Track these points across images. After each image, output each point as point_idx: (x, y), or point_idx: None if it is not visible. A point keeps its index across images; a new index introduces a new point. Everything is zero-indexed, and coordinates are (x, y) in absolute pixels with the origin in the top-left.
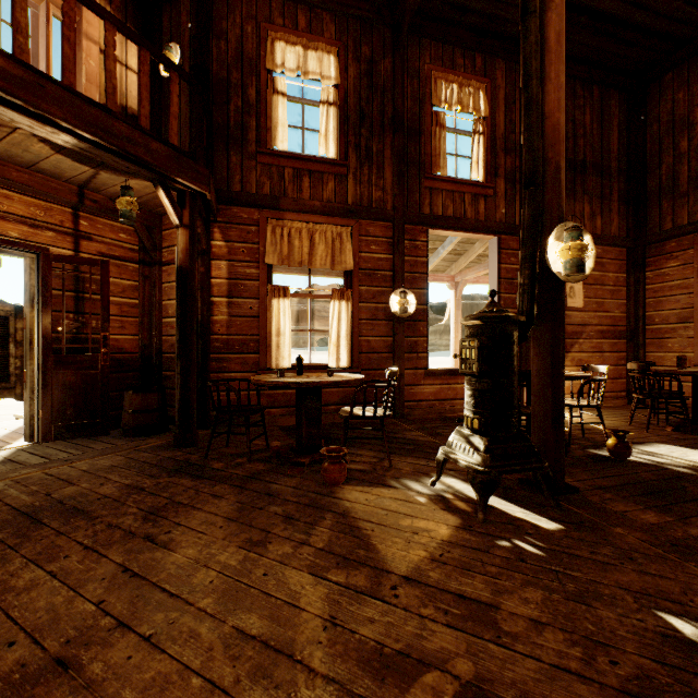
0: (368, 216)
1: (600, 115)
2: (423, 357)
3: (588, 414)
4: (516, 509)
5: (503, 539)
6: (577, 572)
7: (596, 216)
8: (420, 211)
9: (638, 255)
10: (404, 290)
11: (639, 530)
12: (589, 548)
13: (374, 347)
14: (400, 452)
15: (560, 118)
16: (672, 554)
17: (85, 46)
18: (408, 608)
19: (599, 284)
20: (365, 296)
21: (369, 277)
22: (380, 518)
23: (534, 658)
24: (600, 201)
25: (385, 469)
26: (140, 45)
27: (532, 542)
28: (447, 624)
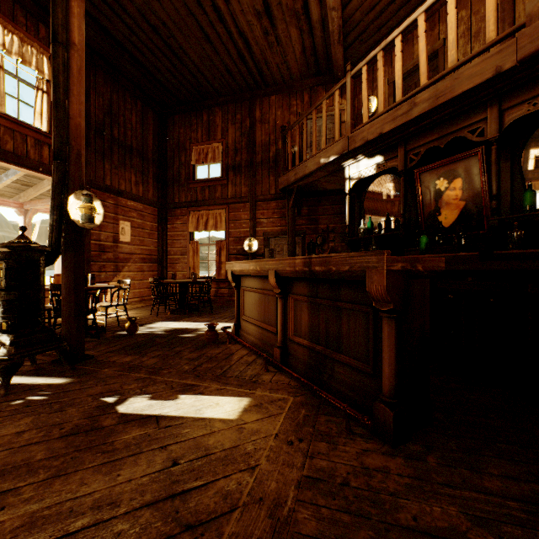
0: None
1: (142, 120)
2: None
3: (131, 312)
4: (40, 380)
5: (19, 400)
6: (66, 398)
7: (139, 184)
8: None
9: (164, 214)
10: None
11: (118, 366)
12: (82, 384)
13: None
14: None
15: (81, 122)
16: (127, 372)
17: None
18: None
19: (141, 228)
20: None
21: None
22: None
23: (9, 449)
24: (142, 175)
25: None
26: None
27: (43, 394)
28: None
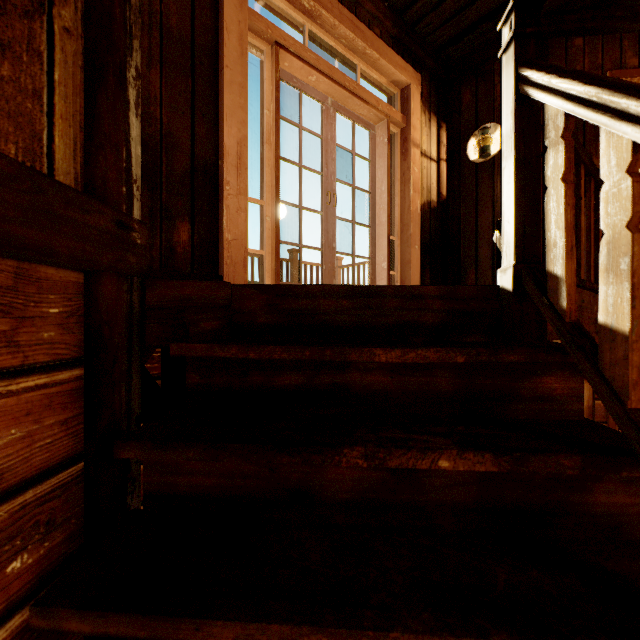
0: None
1: None
2: None
3: None
4: None
5: None
6: None
7: None
8: None
9: None
10: None
11: None
12: None
13: None
14: None
15: None
16: None
17: (411, 154)
18: None
19: None
20: None
21: None
22: None
23: None
24: None
25: None
26: (589, 175)
27: None
28: None
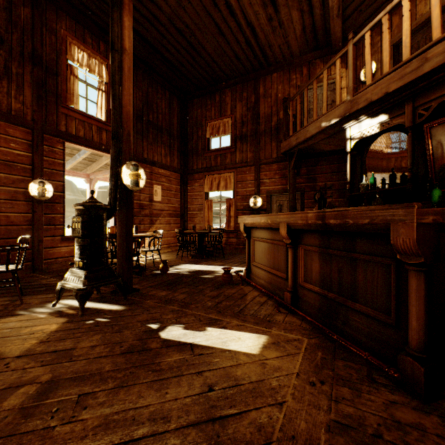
0: (7, 120)
1: (169, 106)
2: (60, 228)
3: (162, 255)
4: (104, 305)
5: (90, 320)
6: (122, 322)
7: (167, 156)
8: (58, 127)
9: (185, 178)
10: (42, 181)
11: (157, 299)
12: (132, 311)
13: (14, 221)
14: (34, 293)
15: (130, 109)
16: (164, 304)
17: None
18: (16, 369)
19: (169, 190)
20: (5, 181)
21: (8, 167)
22: (4, 334)
23: (87, 359)
24: (169, 149)
25: (16, 306)
26: None
27: (106, 317)
28: (42, 365)
